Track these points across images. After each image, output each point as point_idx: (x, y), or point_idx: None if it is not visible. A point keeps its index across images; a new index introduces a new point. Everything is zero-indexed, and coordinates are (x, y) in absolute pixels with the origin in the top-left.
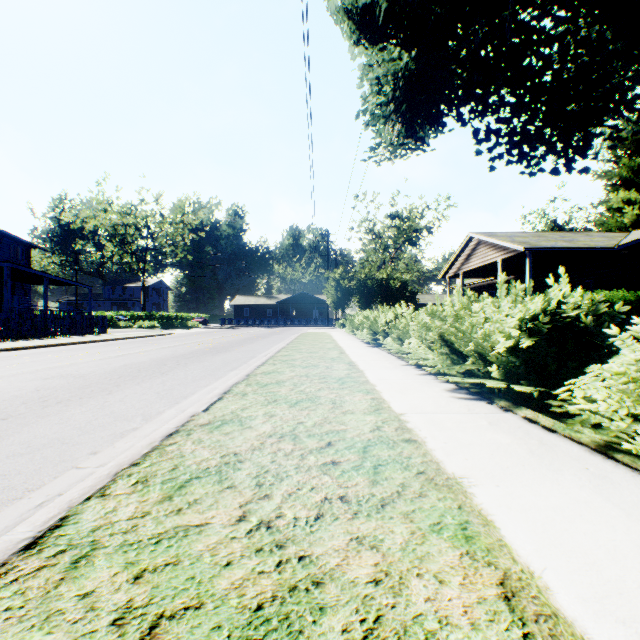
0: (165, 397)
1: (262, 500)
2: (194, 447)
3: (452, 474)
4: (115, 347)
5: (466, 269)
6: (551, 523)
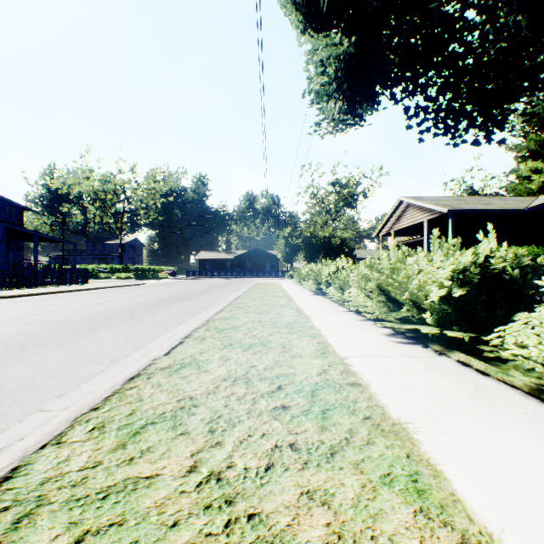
0: (132, 341)
1: (214, 448)
2: (153, 391)
3: (397, 419)
4: (94, 295)
5: (397, 228)
6: (501, 474)
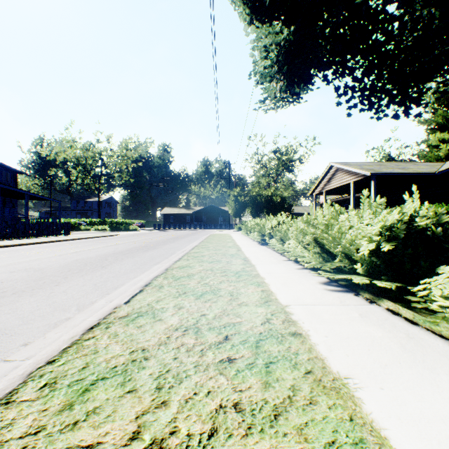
0: (99, 288)
1: (159, 409)
2: (108, 342)
3: (337, 373)
4: (73, 245)
5: (328, 188)
6: (447, 442)
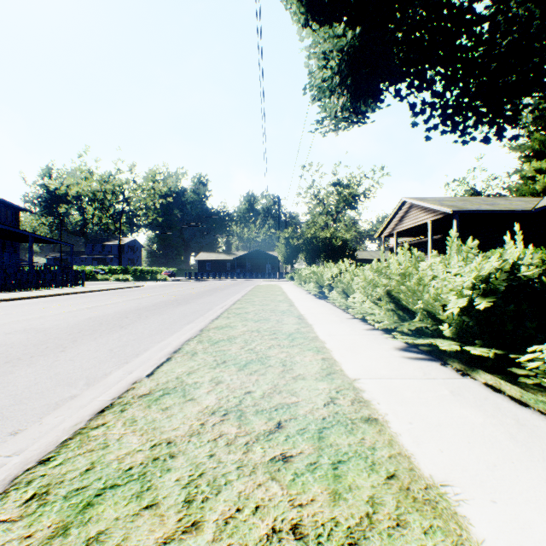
0: (116, 355)
1: (188, 535)
2: (123, 431)
3: (430, 478)
4: (87, 299)
5: (399, 229)
6: None
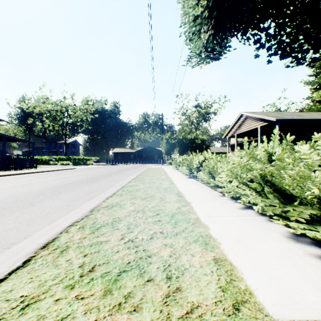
0: None
1: None
2: None
3: None
4: (29, 178)
5: (238, 132)
6: None
